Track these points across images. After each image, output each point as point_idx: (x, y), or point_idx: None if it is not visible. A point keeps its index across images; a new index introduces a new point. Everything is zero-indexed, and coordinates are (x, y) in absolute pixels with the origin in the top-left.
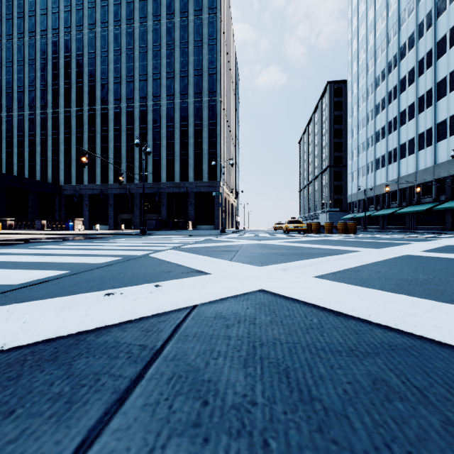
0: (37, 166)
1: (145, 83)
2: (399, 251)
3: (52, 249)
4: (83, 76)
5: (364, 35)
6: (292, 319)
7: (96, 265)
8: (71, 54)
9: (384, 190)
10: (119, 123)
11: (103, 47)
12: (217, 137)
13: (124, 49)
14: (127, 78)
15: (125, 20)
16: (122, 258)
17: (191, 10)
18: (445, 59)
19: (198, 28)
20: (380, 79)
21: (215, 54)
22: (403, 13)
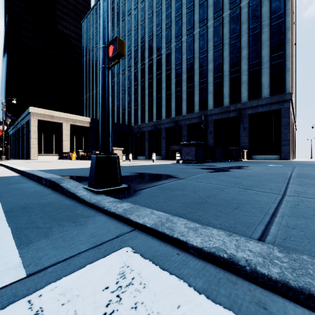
0: (120, 114)
1: (191, 13)
2: None
3: None
4: (144, 36)
5: None
6: None
7: None
8: (137, 24)
9: None
10: (169, 63)
11: (157, 3)
12: (285, 32)
13: None
14: (175, 18)
15: None
16: None
17: None
18: None
19: None
20: None
21: None
22: None
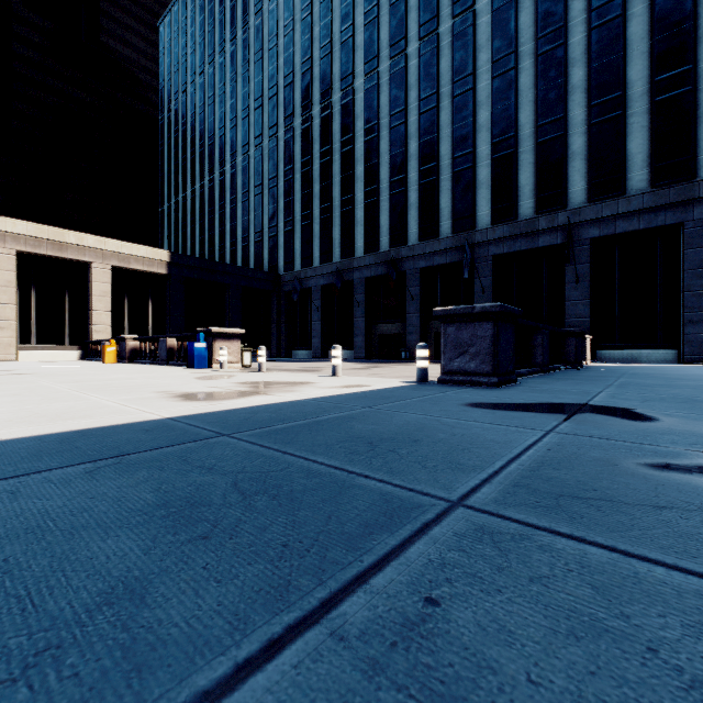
0: (251, 246)
1: None
2: None
3: None
4: (311, 47)
5: None
6: None
7: None
8: (293, 18)
9: None
10: (374, 113)
11: None
12: (696, 13)
13: None
14: None
15: None
16: None
17: None
18: None
19: None
20: None
21: None
22: None
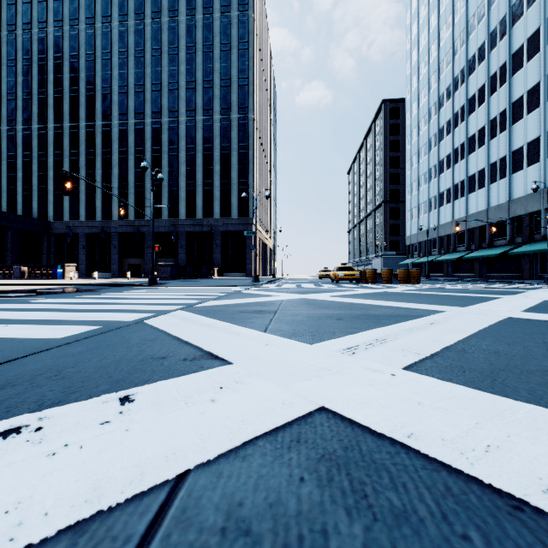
0: (19, 196)
1: (158, 94)
2: (495, 311)
3: (6, 310)
4: (79, 83)
5: (426, 45)
6: (418, 534)
7: (48, 344)
8: (63, 55)
9: (450, 230)
10: (125, 144)
11: (104, 48)
12: (249, 163)
13: (132, 51)
14: (135, 87)
15: (134, 14)
16: (100, 327)
17: (217, 5)
18: (522, 74)
19: (226, 28)
20: (445, 97)
21: (246, 61)
22: (472, 19)
